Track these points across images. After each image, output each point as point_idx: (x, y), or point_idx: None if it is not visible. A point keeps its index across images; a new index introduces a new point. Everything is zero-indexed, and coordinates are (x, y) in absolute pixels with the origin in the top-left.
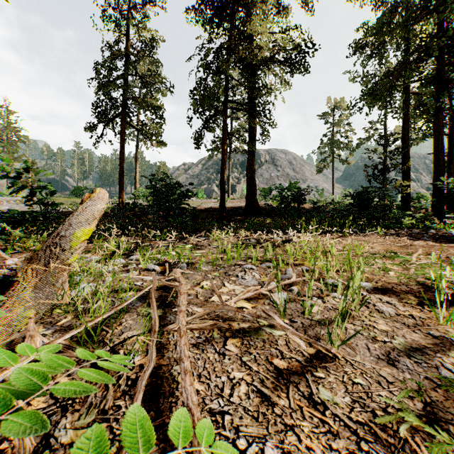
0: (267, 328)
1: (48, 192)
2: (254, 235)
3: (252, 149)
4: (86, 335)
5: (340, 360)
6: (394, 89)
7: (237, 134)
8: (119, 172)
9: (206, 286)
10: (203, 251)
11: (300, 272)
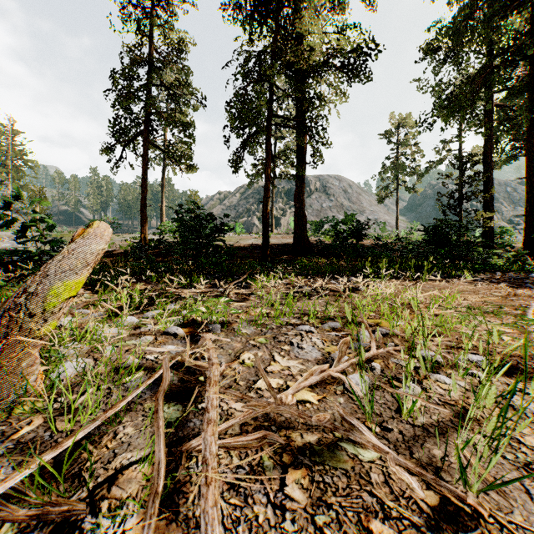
0: (348, 445)
1: (45, 226)
2: (307, 281)
3: (302, 174)
4: (53, 462)
5: (487, 521)
6: (478, 98)
7: (283, 155)
8: (141, 202)
9: (249, 361)
10: (243, 303)
11: (381, 339)
